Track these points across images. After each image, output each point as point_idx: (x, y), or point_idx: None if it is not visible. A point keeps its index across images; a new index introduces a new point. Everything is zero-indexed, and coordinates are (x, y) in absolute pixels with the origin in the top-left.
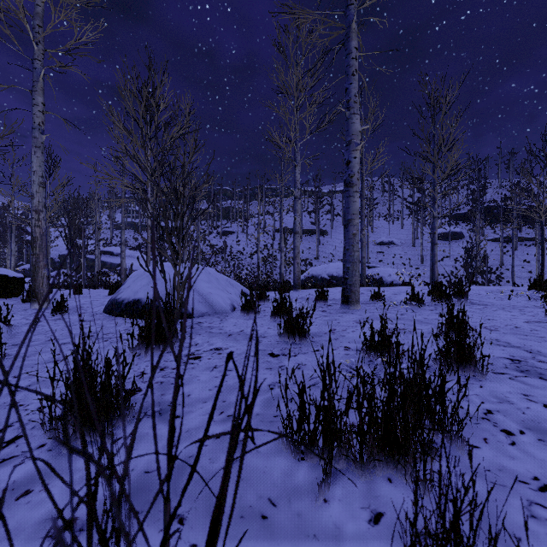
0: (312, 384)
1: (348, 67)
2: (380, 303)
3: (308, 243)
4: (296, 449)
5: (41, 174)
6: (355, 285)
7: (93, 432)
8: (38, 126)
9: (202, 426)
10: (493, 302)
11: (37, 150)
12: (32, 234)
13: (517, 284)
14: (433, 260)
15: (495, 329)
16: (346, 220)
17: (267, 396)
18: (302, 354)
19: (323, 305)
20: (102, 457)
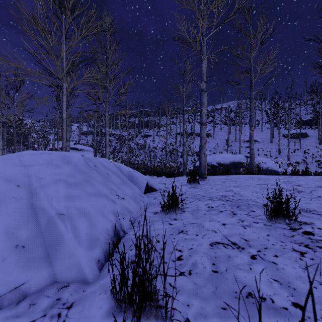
0: None
1: None
2: None
3: (198, 141)
4: None
5: None
6: None
7: None
8: None
9: None
10: None
11: None
12: None
13: None
14: None
15: None
16: None
17: None
18: None
19: (294, 232)
20: None
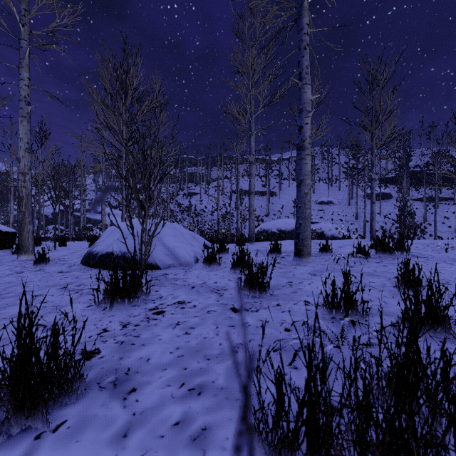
0: (278, 347)
1: (300, 42)
2: (330, 256)
3: (259, 202)
4: (271, 451)
5: (27, 141)
6: (307, 239)
7: (32, 415)
8: (24, 99)
9: (159, 404)
10: (432, 254)
11: (23, 120)
12: (19, 194)
13: (441, 237)
14: (371, 216)
15: (446, 283)
16: (298, 181)
17: (231, 361)
18: (264, 309)
19: (277, 257)
20: (37, 454)
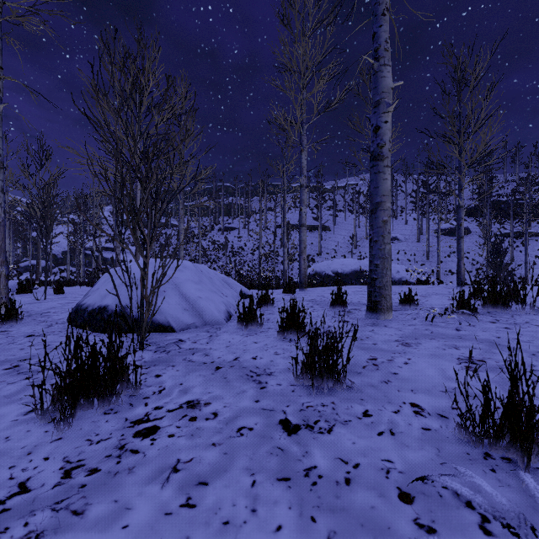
0: None
1: (376, 6)
2: (418, 311)
3: (310, 239)
4: None
5: None
6: (387, 287)
7: None
8: None
9: None
10: None
11: None
12: None
13: None
14: (459, 255)
15: None
16: (374, 204)
17: None
18: (342, 425)
19: (341, 312)
20: None
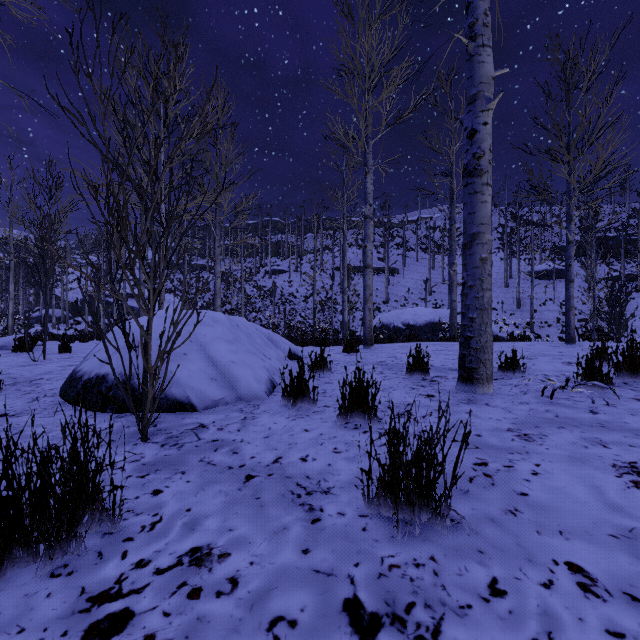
0: None
1: None
2: (529, 382)
3: (374, 283)
4: None
5: None
6: (486, 349)
7: None
8: None
9: None
10: None
11: None
12: None
13: None
14: (568, 304)
15: None
16: (468, 236)
17: None
18: (457, 617)
19: (422, 381)
20: None
